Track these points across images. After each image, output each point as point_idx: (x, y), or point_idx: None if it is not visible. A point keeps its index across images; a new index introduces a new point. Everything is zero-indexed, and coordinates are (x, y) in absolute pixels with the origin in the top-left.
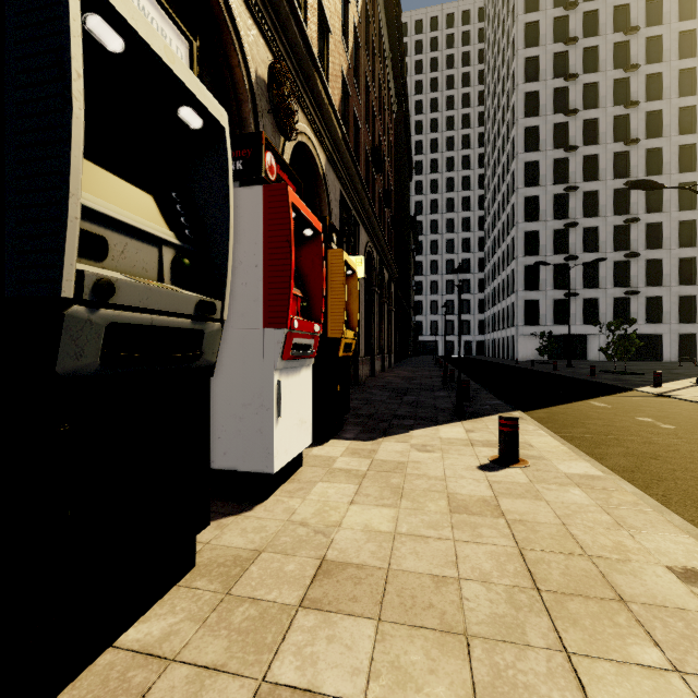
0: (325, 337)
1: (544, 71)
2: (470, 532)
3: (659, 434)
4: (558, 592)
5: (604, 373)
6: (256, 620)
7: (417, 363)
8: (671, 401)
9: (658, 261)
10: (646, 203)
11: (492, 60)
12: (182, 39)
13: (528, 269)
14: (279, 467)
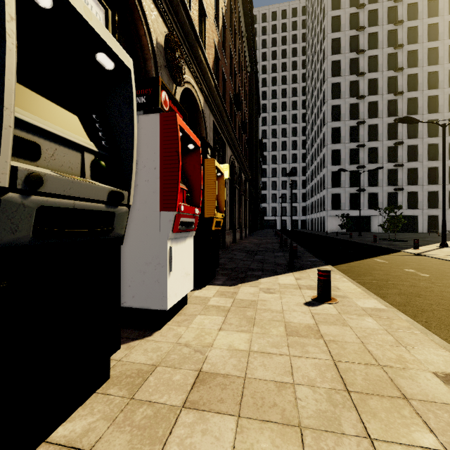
0: (203, 217)
1: (344, 47)
2: (300, 350)
3: (419, 280)
4: (362, 393)
5: (382, 240)
6: (151, 418)
7: (263, 234)
8: (425, 258)
9: (415, 169)
10: (407, 132)
11: (311, 40)
12: (100, 7)
13: (333, 174)
14: (171, 305)
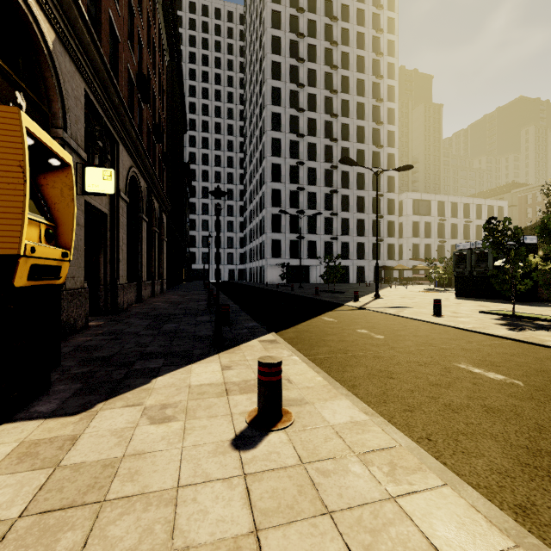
0: None
1: (284, 75)
2: None
3: (379, 346)
4: None
5: (323, 292)
6: None
7: (189, 288)
8: (369, 313)
9: (347, 219)
10: (341, 181)
11: (249, 56)
12: None
13: (274, 217)
14: None
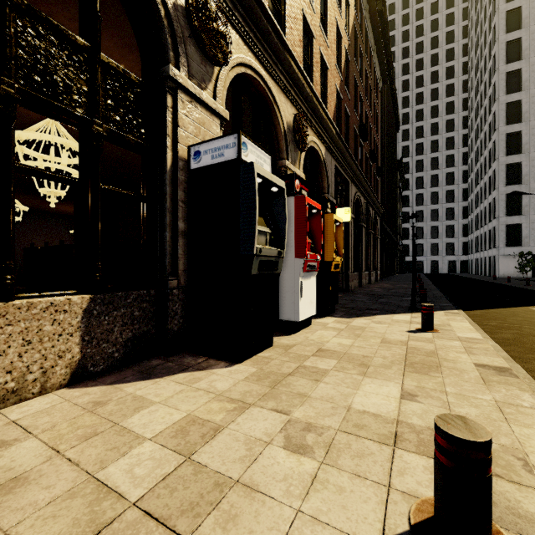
0: (323, 261)
1: (527, 18)
2: (386, 348)
3: None
4: (413, 362)
5: None
6: (297, 356)
7: (400, 279)
8: None
9: None
10: None
11: (475, 16)
12: (269, 158)
13: (509, 197)
14: (301, 319)
